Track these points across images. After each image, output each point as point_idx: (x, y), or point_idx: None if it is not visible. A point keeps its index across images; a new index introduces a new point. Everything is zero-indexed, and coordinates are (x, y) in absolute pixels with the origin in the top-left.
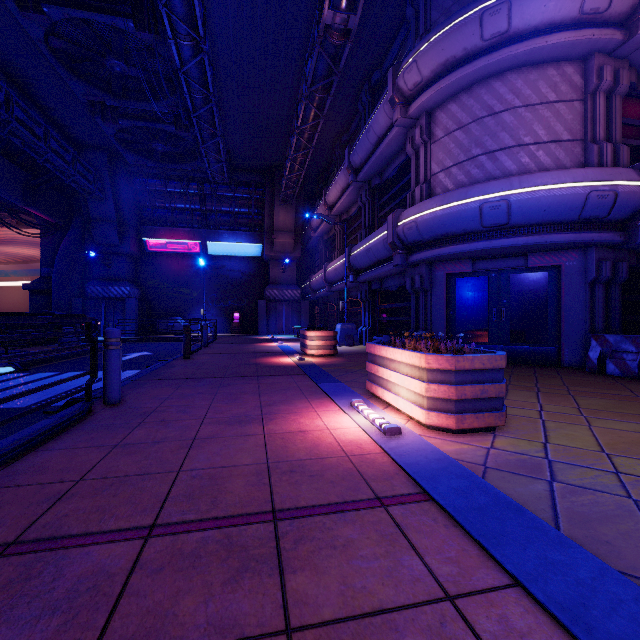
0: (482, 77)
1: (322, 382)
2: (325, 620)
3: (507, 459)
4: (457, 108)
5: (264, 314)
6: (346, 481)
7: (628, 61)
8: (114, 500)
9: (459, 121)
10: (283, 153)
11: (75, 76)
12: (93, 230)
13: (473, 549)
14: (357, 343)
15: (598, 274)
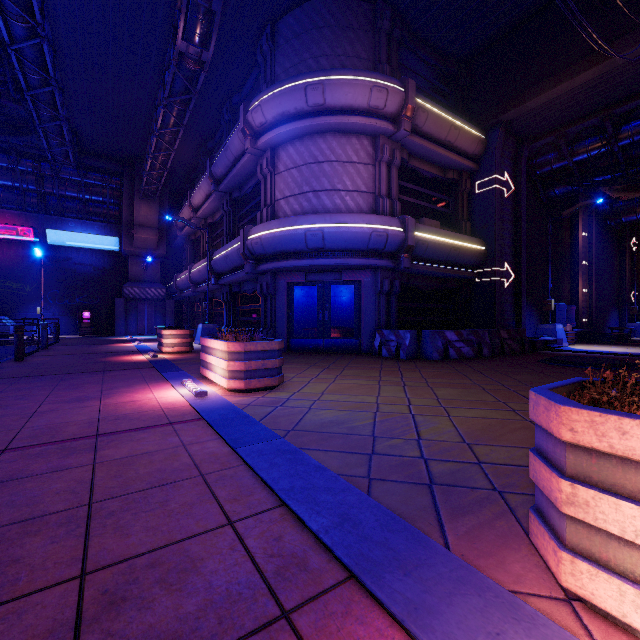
0: (310, 132)
1: (166, 372)
2: (116, 458)
3: (265, 401)
4: (293, 151)
5: (122, 313)
6: (154, 419)
7: (401, 144)
8: None
9: (295, 162)
10: (144, 146)
11: None
12: None
13: (210, 432)
14: None
15: (382, 288)
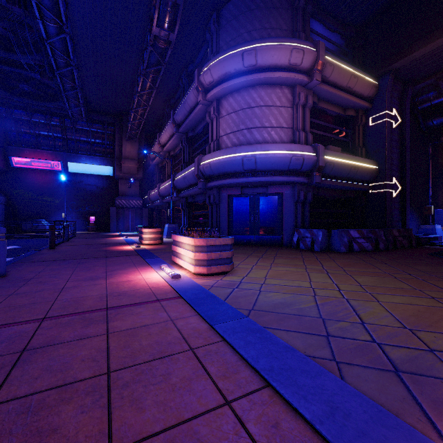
0: (245, 86)
1: (148, 258)
2: (123, 330)
3: (223, 283)
4: (233, 100)
5: (114, 217)
6: (146, 296)
7: (312, 91)
8: (19, 313)
9: (234, 108)
10: (129, 104)
11: None
12: None
13: (189, 309)
14: None
15: (298, 198)
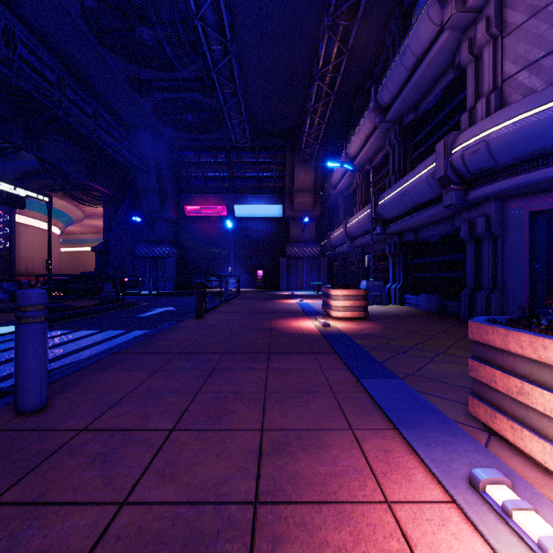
0: None
1: (366, 376)
2: None
3: None
4: None
5: (285, 271)
6: None
7: None
8: None
9: None
10: (303, 113)
11: (113, 53)
12: (140, 199)
13: None
14: (385, 302)
15: None
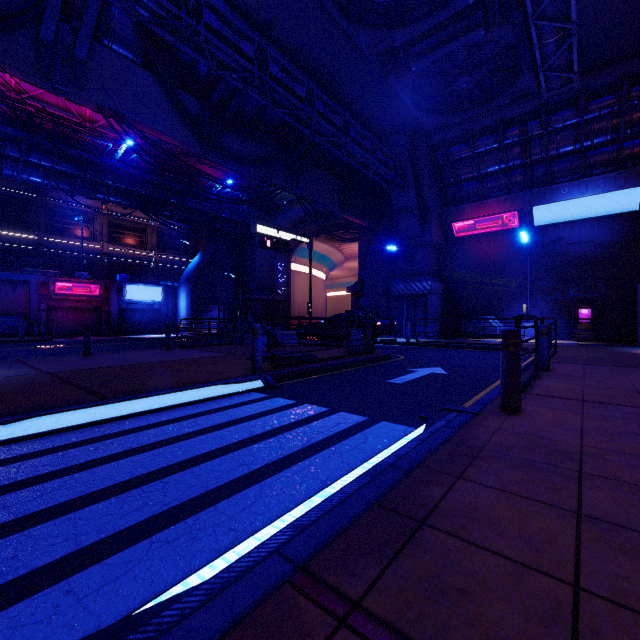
0: None
1: None
2: None
3: None
4: None
5: None
6: None
7: None
8: None
9: None
10: None
11: (361, 27)
12: (395, 224)
13: None
14: None
15: None
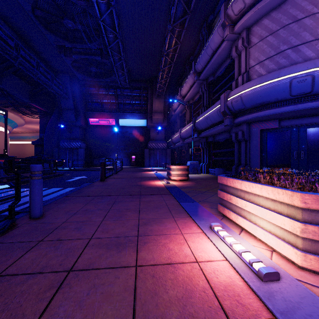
0: None
1: (183, 201)
2: None
3: None
4: (269, 21)
5: (147, 156)
6: None
7: None
8: None
9: (270, 30)
10: (157, 70)
11: (49, 32)
12: (63, 114)
13: None
14: (199, 172)
15: None
